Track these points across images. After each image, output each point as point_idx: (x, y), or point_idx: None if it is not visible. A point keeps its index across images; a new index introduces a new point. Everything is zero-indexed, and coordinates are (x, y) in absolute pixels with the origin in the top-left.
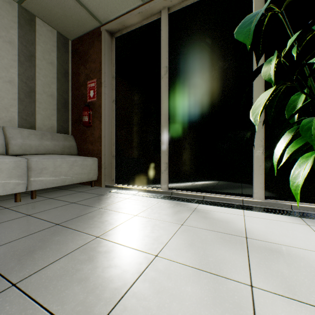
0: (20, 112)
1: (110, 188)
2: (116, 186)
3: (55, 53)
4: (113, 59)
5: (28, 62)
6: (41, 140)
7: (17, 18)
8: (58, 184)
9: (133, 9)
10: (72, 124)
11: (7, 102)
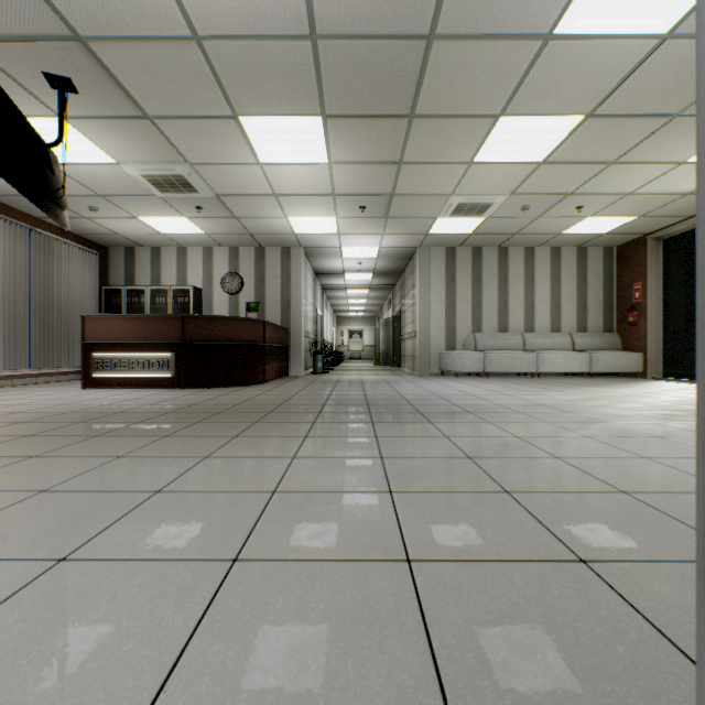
0: (577, 321)
1: (654, 380)
2: (661, 378)
3: (601, 266)
4: (659, 261)
5: (581, 283)
6: (591, 339)
7: (575, 257)
8: (607, 371)
9: (678, 221)
10: (615, 322)
11: (570, 316)
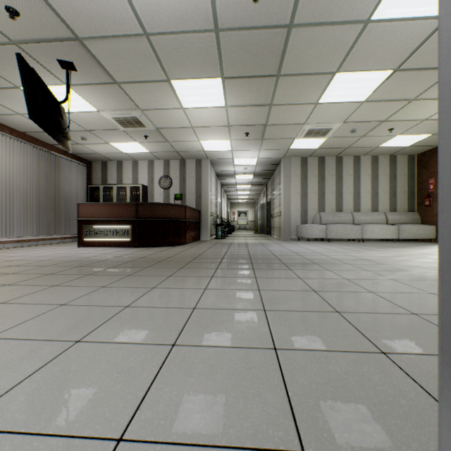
0: (389, 204)
1: None
2: None
3: (406, 168)
4: None
5: (392, 179)
6: (399, 217)
7: (388, 162)
8: (410, 238)
9: None
10: (416, 205)
11: (384, 201)
